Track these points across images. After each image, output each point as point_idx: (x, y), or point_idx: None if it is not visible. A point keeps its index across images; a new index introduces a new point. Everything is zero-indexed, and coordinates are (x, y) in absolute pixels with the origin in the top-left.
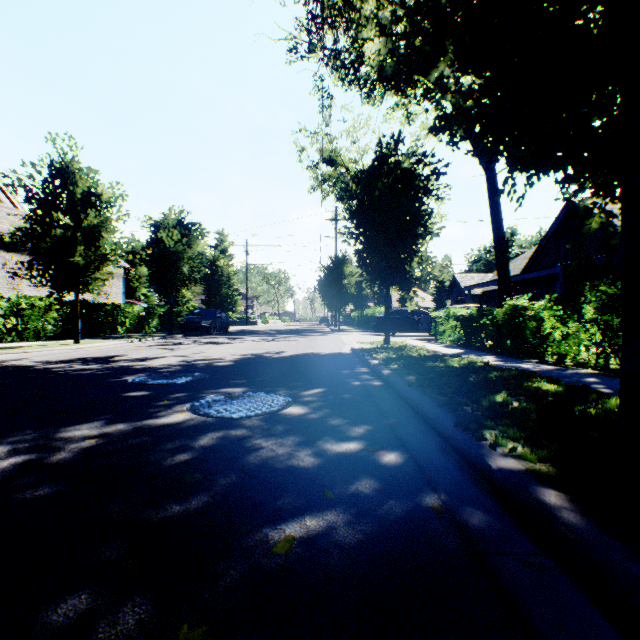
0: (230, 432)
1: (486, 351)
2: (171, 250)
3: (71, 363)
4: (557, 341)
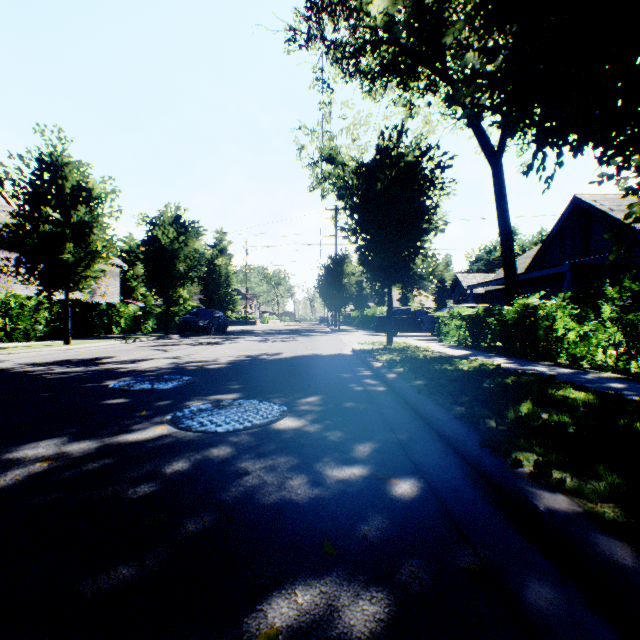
0: (212, 452)
1: (494, 352)
2: (167, 248)
3: (54, 365)
4: (574, 342)
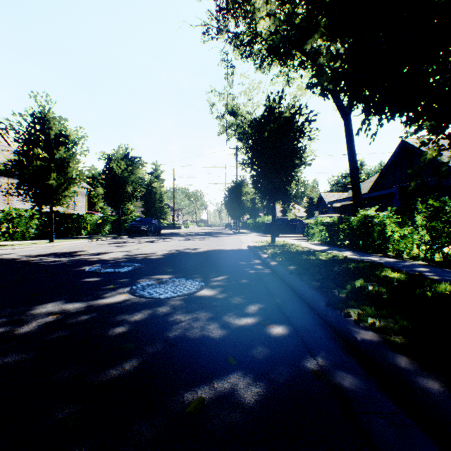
0: (158, 309)
1: (344, 248)
2: (119, 176)
3: (46, 256)
4: (397, 241)
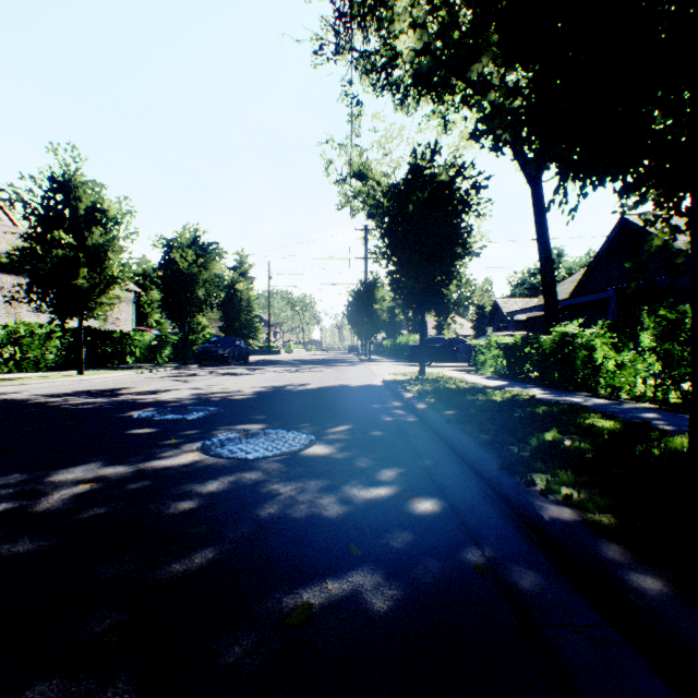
0: (244, 475)
1: (532, 383)
2: (185, 272)
3: (72, 396)
4: (611, 372)
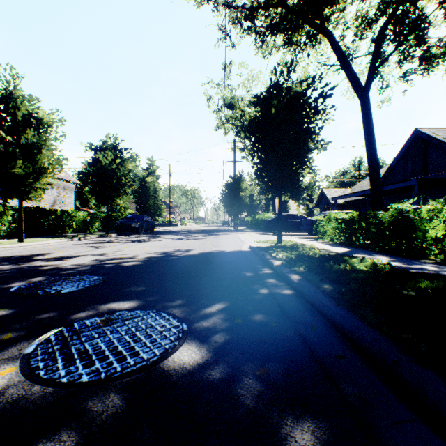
0: None
1: (370, 250)
2: (107, 168)
3: None
4: None
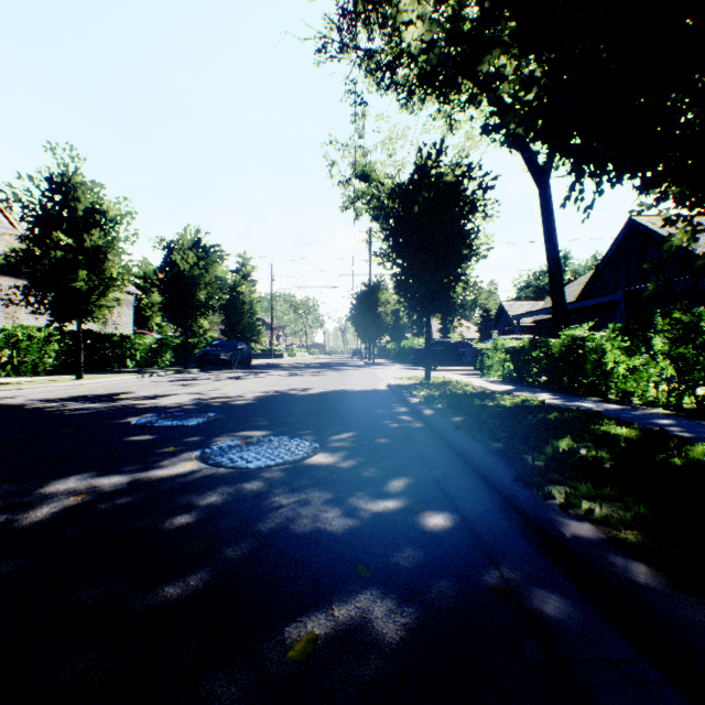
0: (244, 486)
1: (540, 388)
2: (186, 274)
3: (69, 401)
4: (623, 377)
